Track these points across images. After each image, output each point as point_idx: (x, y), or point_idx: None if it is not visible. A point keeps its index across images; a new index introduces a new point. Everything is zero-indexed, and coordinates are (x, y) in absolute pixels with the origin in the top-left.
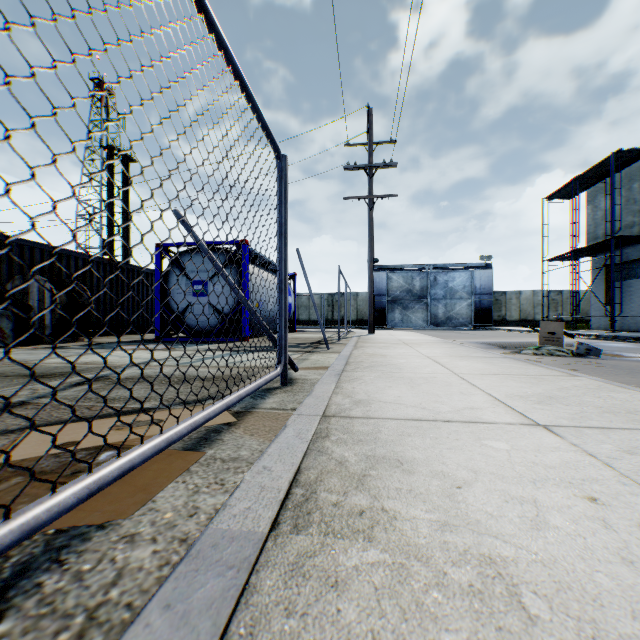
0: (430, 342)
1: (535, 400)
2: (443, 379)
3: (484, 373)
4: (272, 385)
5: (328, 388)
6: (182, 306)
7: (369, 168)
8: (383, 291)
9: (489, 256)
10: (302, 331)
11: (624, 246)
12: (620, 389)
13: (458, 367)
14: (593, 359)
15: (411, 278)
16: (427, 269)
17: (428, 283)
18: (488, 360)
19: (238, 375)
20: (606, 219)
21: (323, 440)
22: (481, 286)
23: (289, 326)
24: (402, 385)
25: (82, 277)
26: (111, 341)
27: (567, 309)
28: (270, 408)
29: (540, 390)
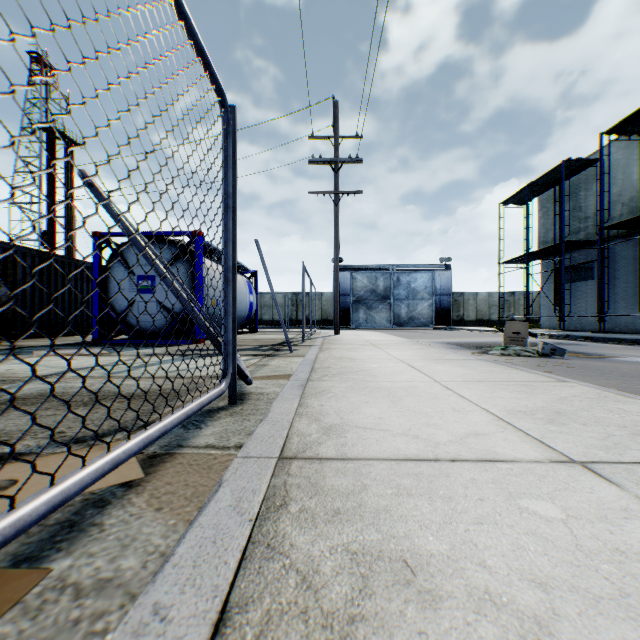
0: (398, 343)
1: (544, 418)
2: (426, 389)
3: (468, 380)
4: (216, 404)
5: (289, 407)
6: (125, 304)
7: (334, 163)
8: (348, 291)
9: (449, 258)
10: (265, 331)
11: (571, 250)
12: (623, 398)
13: (437, 372)
14: (559, 359)
15: (375, 278)
16: (390, 269)
17: (391, 283)
18: (464, 363)
19: (176, 389)
20: (555, 225)
21: (277, 514)
22: (441, 287)
23: (250, 326)
24: (380, 399)
25: (3, 270)
26: (36, 344)
27: (519, 310)
28: (204, 446)
29: (540, 402)
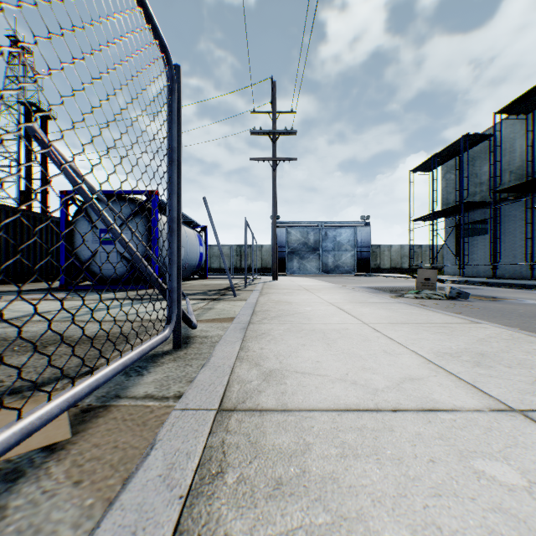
0: (327, 288)
1: (470, 360)
2: (357, 331)
3: (392, 322)
4: (162, 348)
5: (231, 350)
6: (89, 254)
7: (273, 134)
8: (284, 243)
9: (368, 216)
10: (213, 278)
11: (469, 210)
12: (535, 339)
13: (364, 315)
14: (464, 301)
15: (307, 233)
16: (319, 226)
17: (320, 237)
18: (387, 306)
19: (125, 333)
20: (456, 189)
21: (211, 487)
22: (362, 240)
23: (201, 273)
24: (316, 342)
25: None
26: (8, 290)
27: (425, 259)
28: (143, 396)
29: (462, 344)
